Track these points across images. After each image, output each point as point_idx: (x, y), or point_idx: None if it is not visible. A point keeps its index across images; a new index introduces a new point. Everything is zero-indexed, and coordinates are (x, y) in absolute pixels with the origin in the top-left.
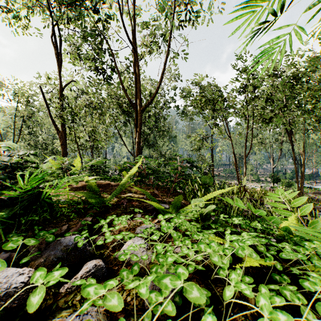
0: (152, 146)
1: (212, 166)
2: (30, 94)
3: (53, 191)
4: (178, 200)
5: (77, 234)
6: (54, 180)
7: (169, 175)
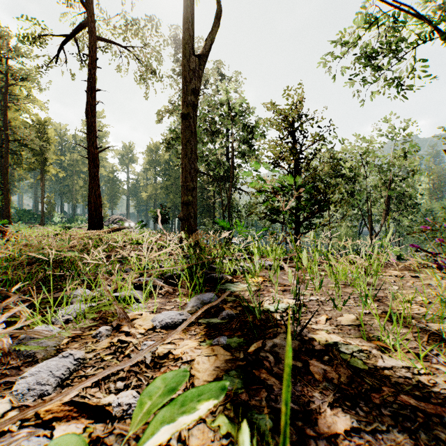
0: None
1: None
2: None
3: None
4: None
5: None
6: None
7: None
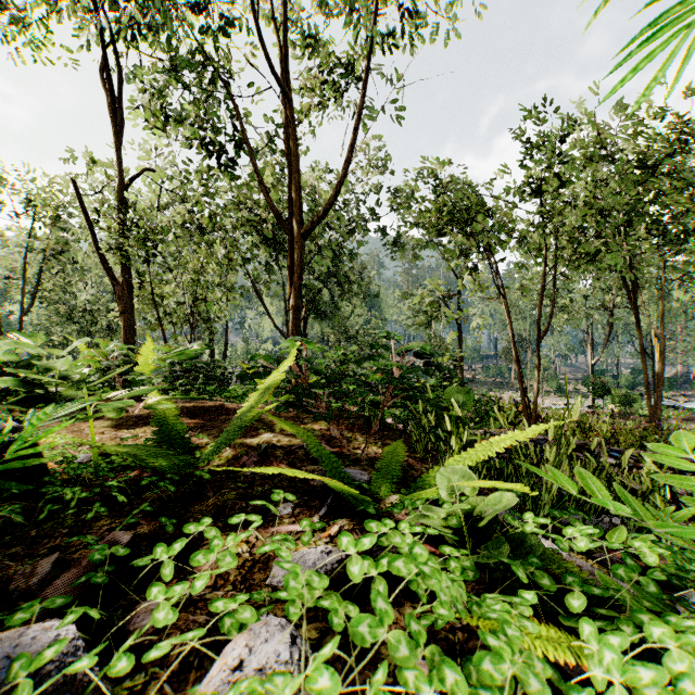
0: (328, 317)
1: (461, 360)
2: (59, 200)
3: (47, 437)
4: (393, 457)
5: (55, 618)
6: (34, 410)
7: (369, 389)
